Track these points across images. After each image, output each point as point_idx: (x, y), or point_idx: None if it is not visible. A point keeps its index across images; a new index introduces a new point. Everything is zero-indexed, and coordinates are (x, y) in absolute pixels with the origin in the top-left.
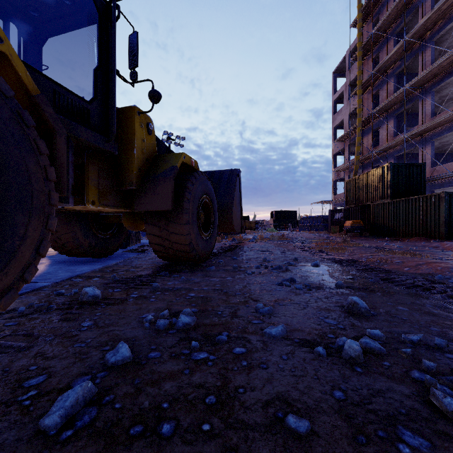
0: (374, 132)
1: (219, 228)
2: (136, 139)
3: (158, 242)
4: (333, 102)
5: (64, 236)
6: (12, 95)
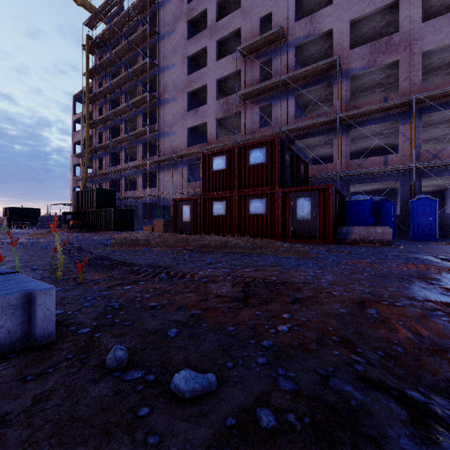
0: (100, 159)
1: None
2: None
3: None
4: (73, 121)
5: None
6: None
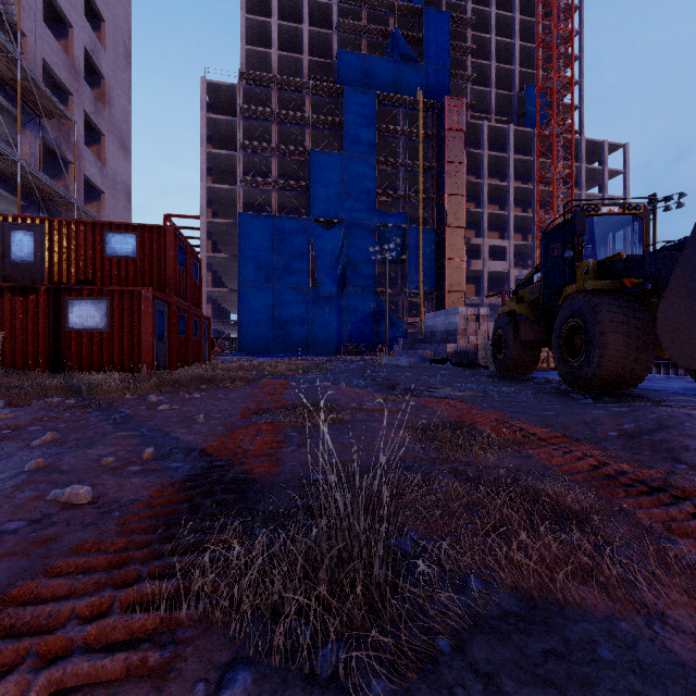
0: None
1: None
2: None
3: None
4: None
5: None
6: (508, 321)
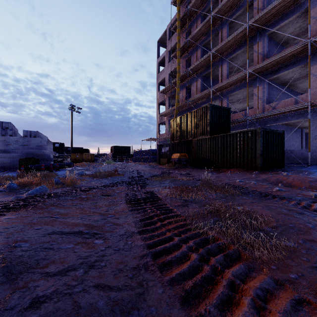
0: (187, 88)
1: None
2: None
3: None
4: (158, 63)
5: None
6: None
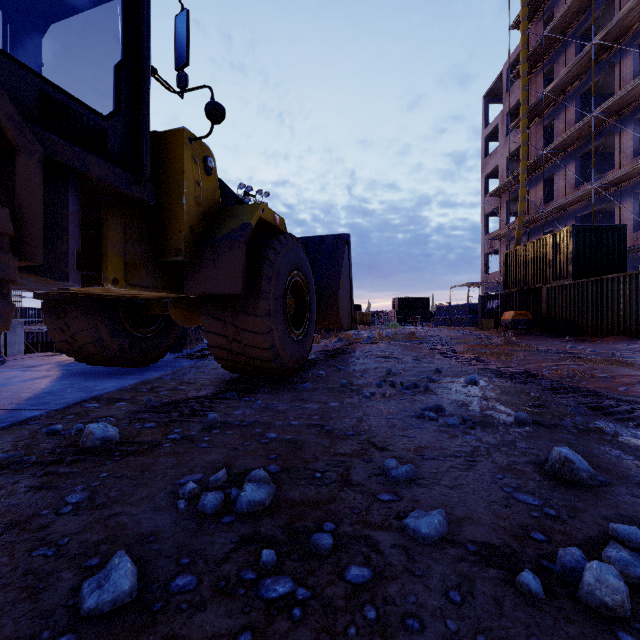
0: (545, 182)
1: (318, 322)
2: (187, 181)
3: (222, 344)
4: (484, 139)
5: (79, 335)
6: None
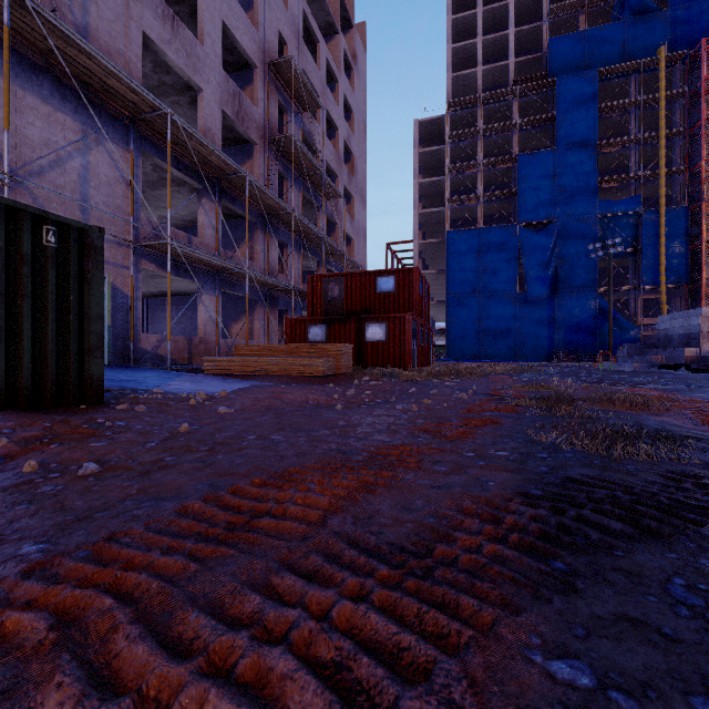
0: None
1: None
2: None
3: None
4: None
5: None
6: None
